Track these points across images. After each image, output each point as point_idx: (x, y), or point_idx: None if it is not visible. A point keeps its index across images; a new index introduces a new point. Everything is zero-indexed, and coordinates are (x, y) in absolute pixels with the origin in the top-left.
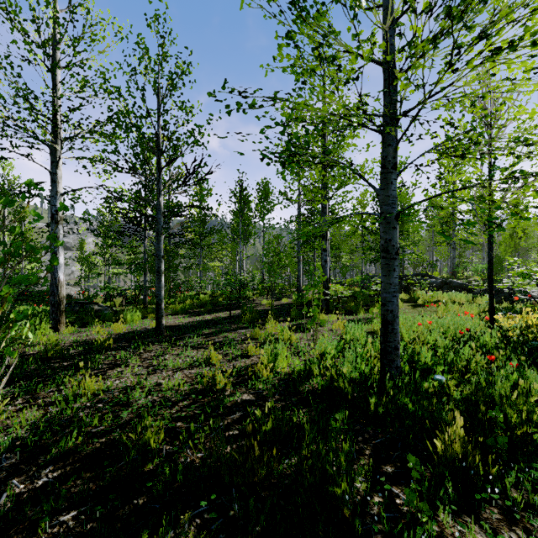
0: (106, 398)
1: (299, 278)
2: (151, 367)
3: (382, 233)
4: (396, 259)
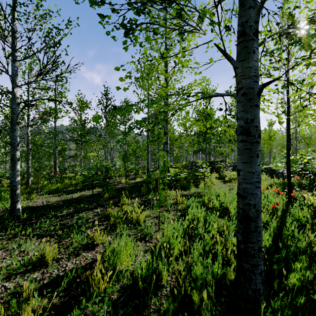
0: None
1: (148, 164)
2: None
3: (242, 112)
4: (258, 143)
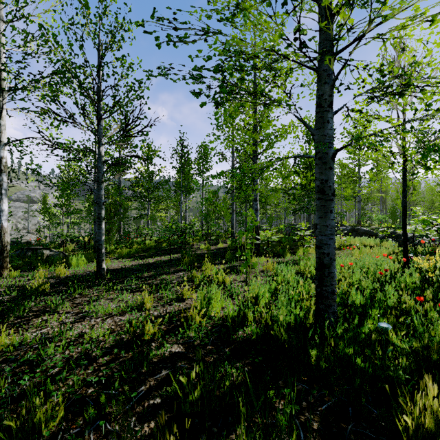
0: (11, 357)
1: (233, 226)
2: (81, 314)
3: (318, 174)
4: (332, 200)
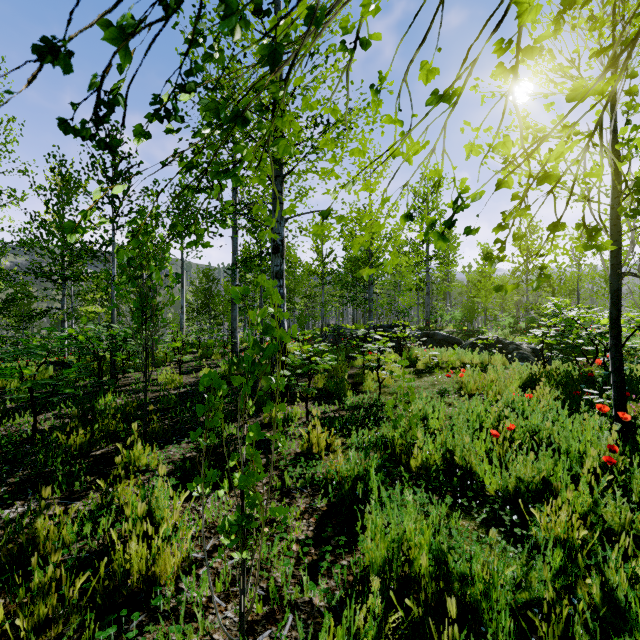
0: None
1: (235, 332)
2: None
3: None
4: None
